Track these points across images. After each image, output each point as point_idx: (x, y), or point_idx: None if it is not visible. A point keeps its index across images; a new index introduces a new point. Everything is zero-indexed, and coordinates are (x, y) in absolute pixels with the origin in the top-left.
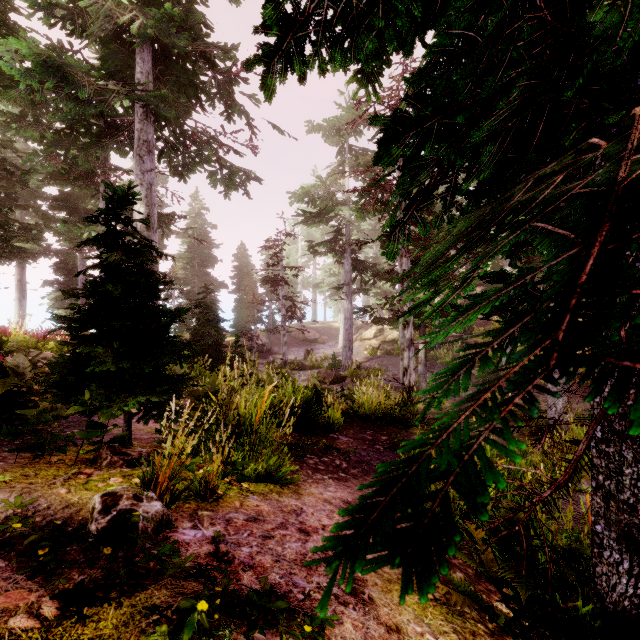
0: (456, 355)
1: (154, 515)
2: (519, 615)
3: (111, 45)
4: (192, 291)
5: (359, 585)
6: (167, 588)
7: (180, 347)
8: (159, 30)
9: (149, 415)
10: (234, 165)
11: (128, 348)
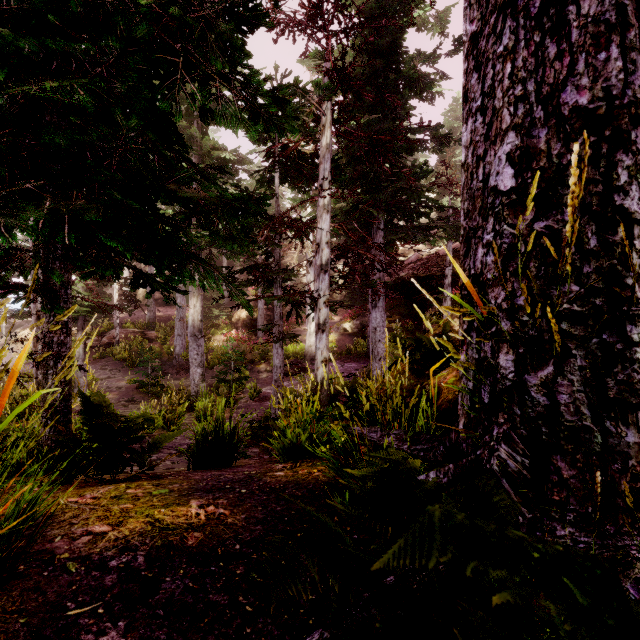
0: (136, 350)
1: None
2: None
3: None
4: None
5: None
6: None
7: None
8: None
9: None
10: None
11: None
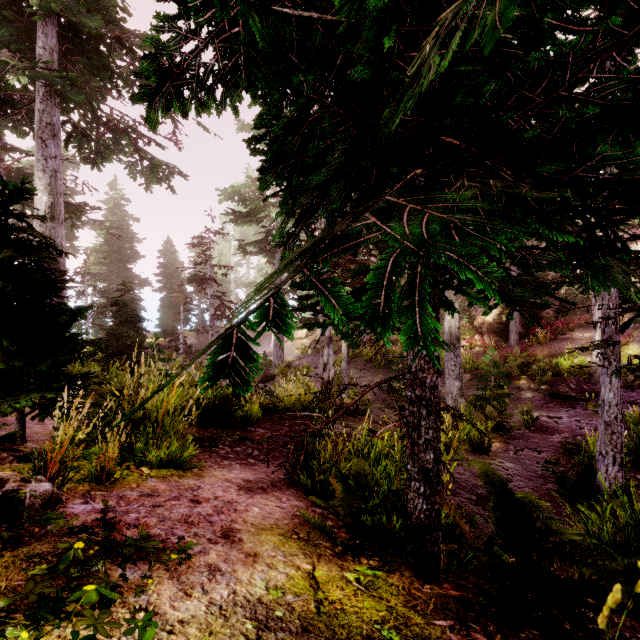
0: (379, 352)
1: (42, 493)
2: (354, 536)
3: (5, 11)
4: (110, 288)
5: (233, 532)
6: (50, 543)
7: (82, 345)
8: (65, 6)
9: (45, 413)
10: (156, 158)
11: (21, 346)
